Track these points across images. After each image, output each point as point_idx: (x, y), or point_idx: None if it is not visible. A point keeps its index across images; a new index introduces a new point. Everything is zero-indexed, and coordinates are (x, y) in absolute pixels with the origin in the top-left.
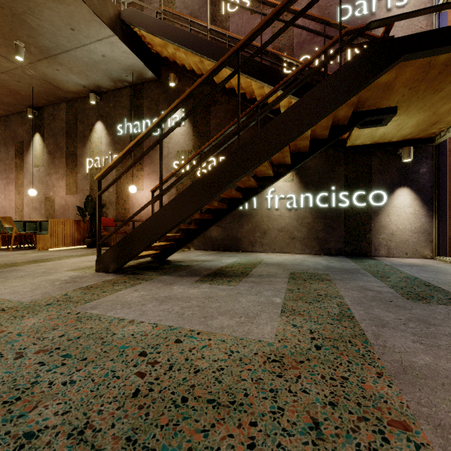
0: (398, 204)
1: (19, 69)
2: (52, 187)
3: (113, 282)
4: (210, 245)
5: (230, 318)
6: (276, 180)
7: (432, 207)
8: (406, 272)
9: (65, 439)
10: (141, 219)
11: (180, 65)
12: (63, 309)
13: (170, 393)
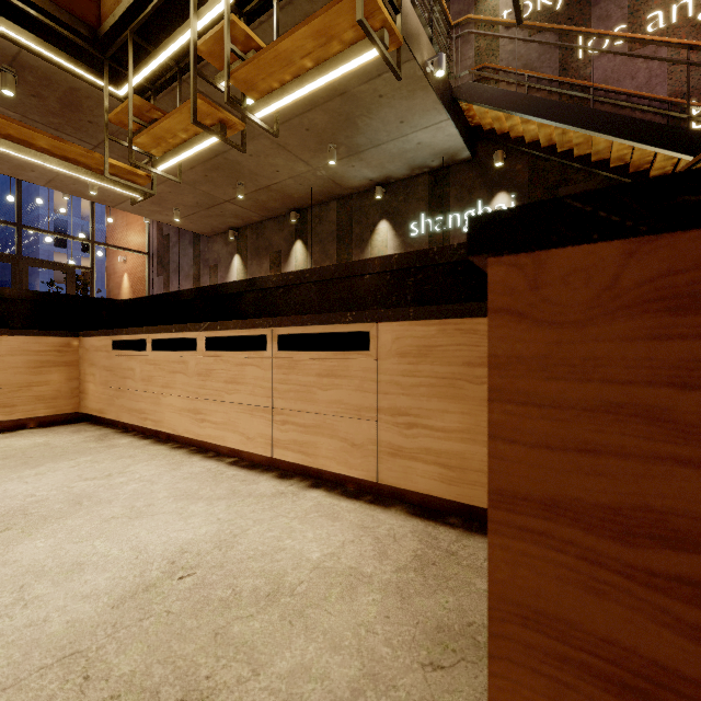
0: None
1: (311, 171)
2: None
3: None
4: None
5: None
6: None
7: None
8: None
9: None
10: None
11: (511, 138)
12: None
13: None
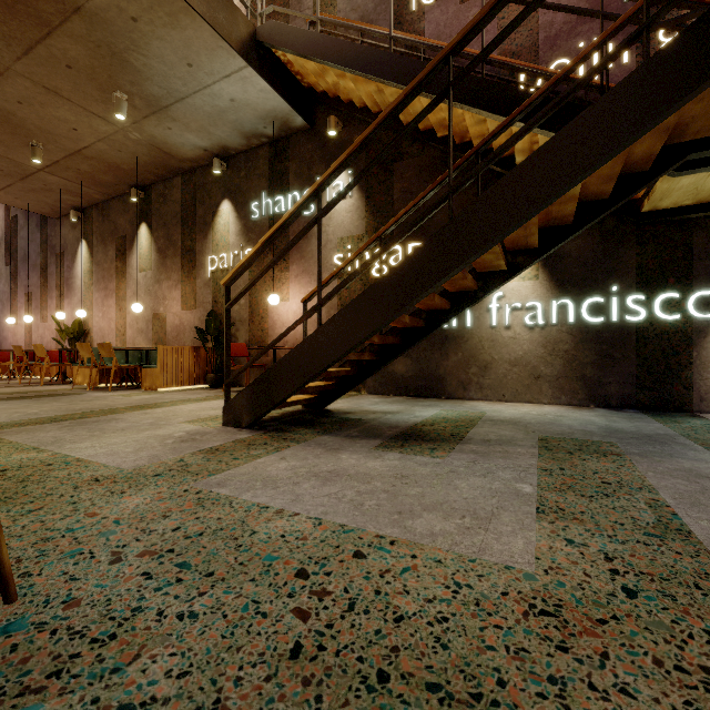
0: None
1: (120, 133)
2: (162, 299)
3: (247, 443)
4: (392, 387)
5: (444, 518)
6: (511, 276)
7: None
8: None
9: None
10: (286, 345)
11: (344, 102)
12: (178, 484)
13: (356, 659)
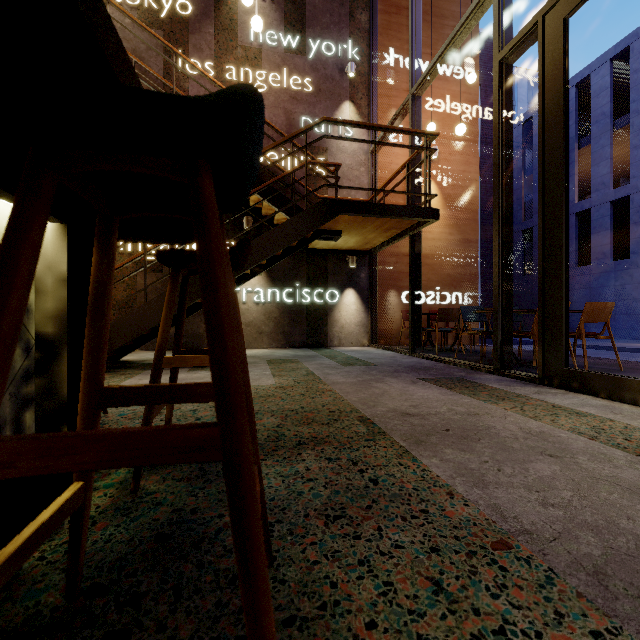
0: (347, 302)
1: None
2: None
3: None
4: None
5: None
6: (252, 277)
7: (368, 305)
8: (348, 354)
9: (211, 408)
10: None
11: None
12: None
13: None
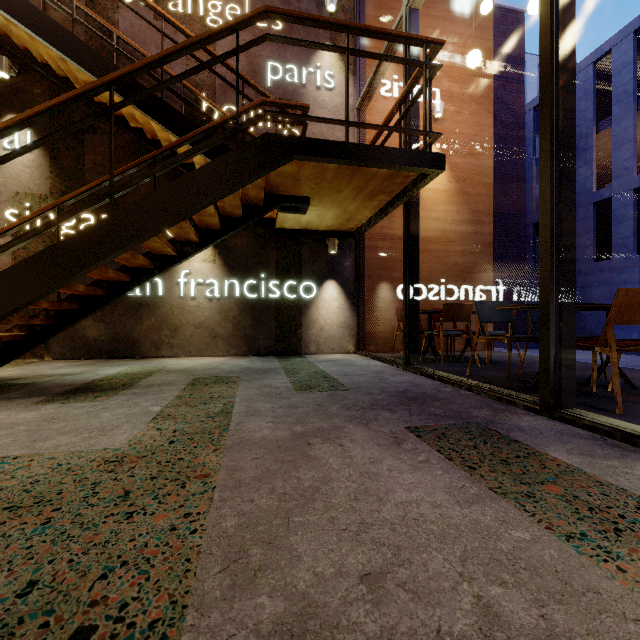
0: (327, 297)
1: None
2: None
3: None
4: (84, 351)
5: (74, 436)
6: (180, 260)
7: (354, 302)
8: (320, 367)
9: None
10: None
11: (20, 48)
12: None
13: None
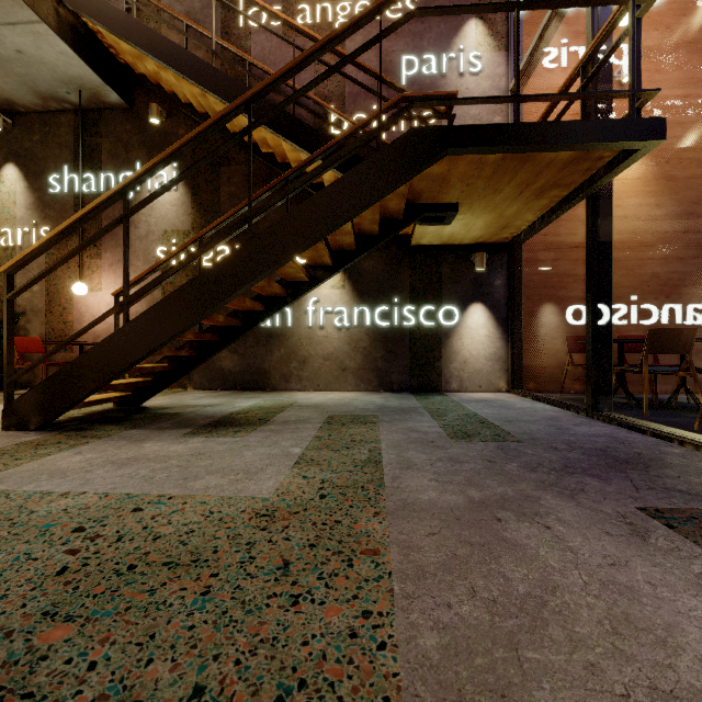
0: (471, 323)
1: None
2: None
3: (35, 444)
4: (220, 382)
5: (221, 477)
6: (313, 286)
7: (507, 329)
8: (470, 408)
9: None
10: (98, 340)
11: (168, 93)
12: None
13: (114, 564)
